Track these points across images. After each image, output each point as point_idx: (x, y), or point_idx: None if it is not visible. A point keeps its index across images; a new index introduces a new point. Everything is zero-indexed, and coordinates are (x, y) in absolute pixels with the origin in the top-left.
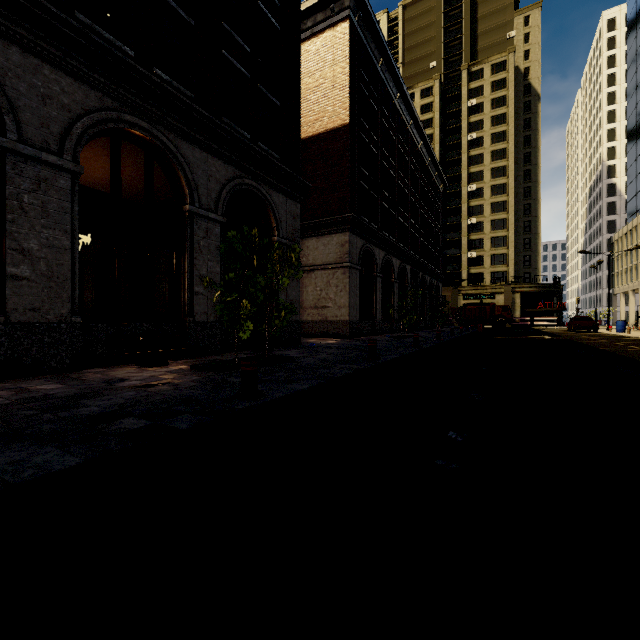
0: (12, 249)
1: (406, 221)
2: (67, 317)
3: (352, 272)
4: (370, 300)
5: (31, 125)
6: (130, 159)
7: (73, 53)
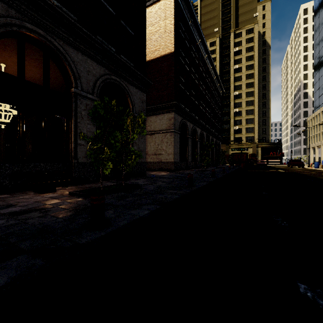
0: None
1: (203, 108)
2: None
3: (175, 135)
4: (185, 150)
5: None
6: (42, 63)
7: None
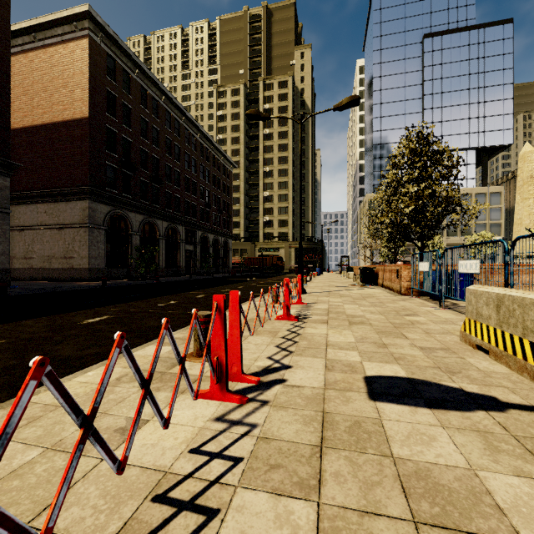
0: None
1: (178, 192)
2: None
3: (94, 231)
4: (126, 252)
5: None
6: None
7: None
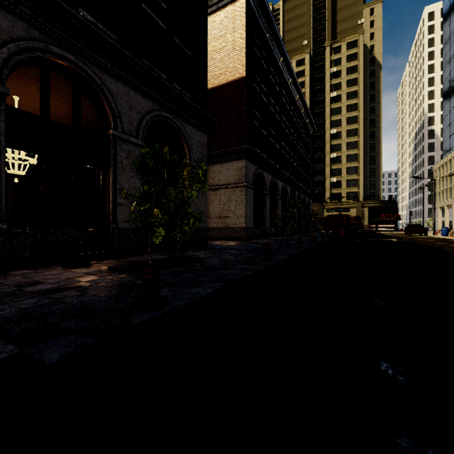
0: None
1: (287, 153)
2: None
3: (248, 190)
4: (261, 212)
5: None
6: (68, 95)
7: None
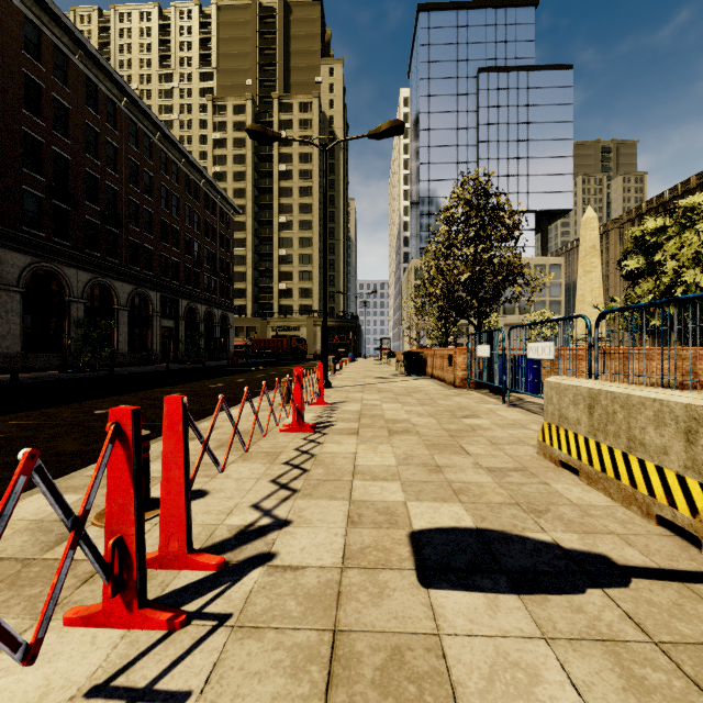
0: None
1: (149, 242)
2: None
3: None
4: (61, 329)
5: None
6: None
7: None
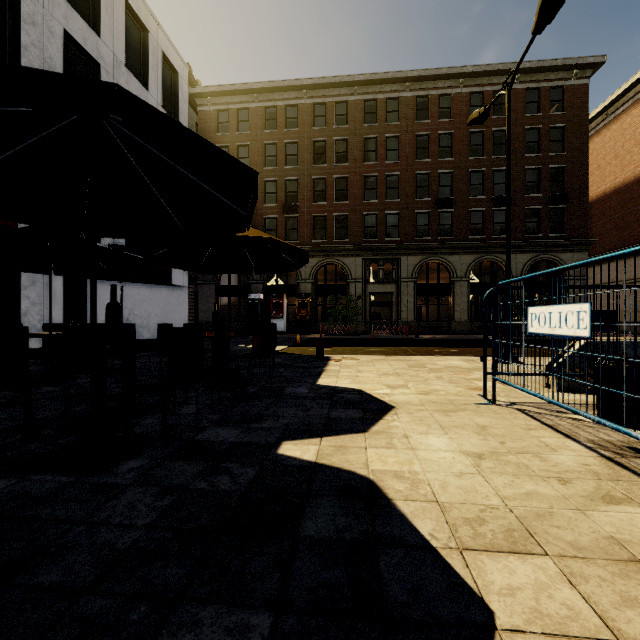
0: (455, 304)
1: None
2: (467, 320)
3: None
4: None
5: (459, 272)
6: None
7: (468, 249)
